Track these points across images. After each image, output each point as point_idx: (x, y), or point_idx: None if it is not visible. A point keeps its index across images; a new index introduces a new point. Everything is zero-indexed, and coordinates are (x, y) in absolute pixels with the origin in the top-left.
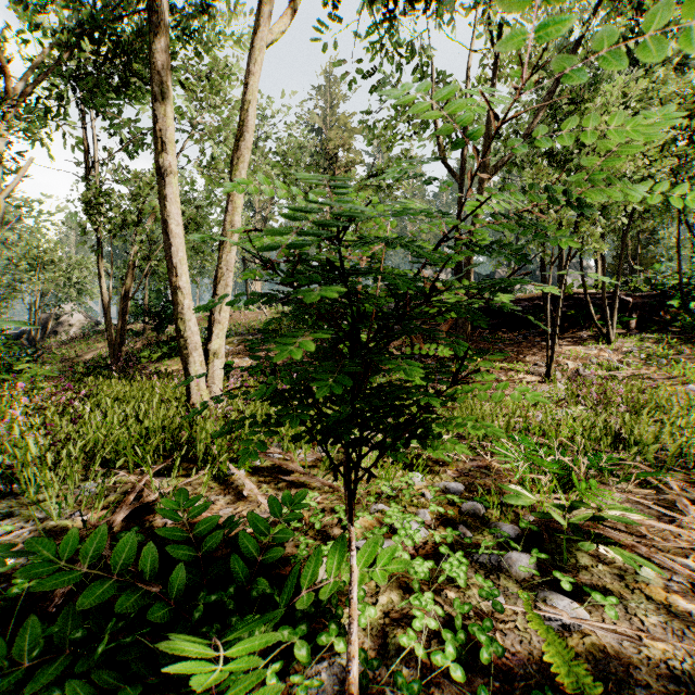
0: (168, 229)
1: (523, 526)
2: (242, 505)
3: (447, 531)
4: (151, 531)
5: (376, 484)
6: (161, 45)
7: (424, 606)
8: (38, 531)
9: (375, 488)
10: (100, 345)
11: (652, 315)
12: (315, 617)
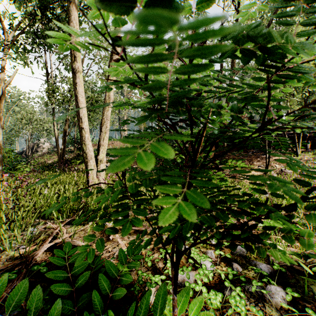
0: (78, 99)
1: (276, 268)
2: (109, 244)
3: (228, 270)
4: None
5: None
6: (74, 8)
7: None
8: None
9: None
10: (55, 157)
11: None
12: None
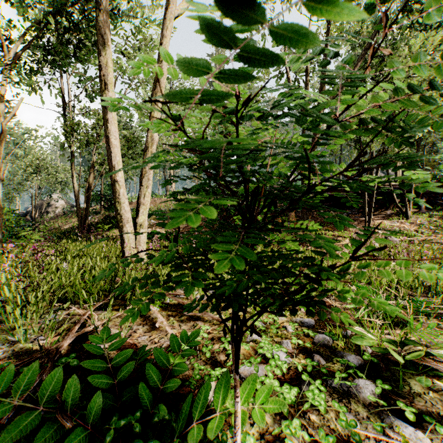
0: (110, 142)
1: (366, 358)
2: (155, 333)
3: (307, 361)
4: (88, 354)
5: (251, 320)
6: (104, 17)
7: (293, 433)
8: (9, 352)
9: (250, 321)
10: (73, 220)
11: (436, 199)
12: (204, 438)
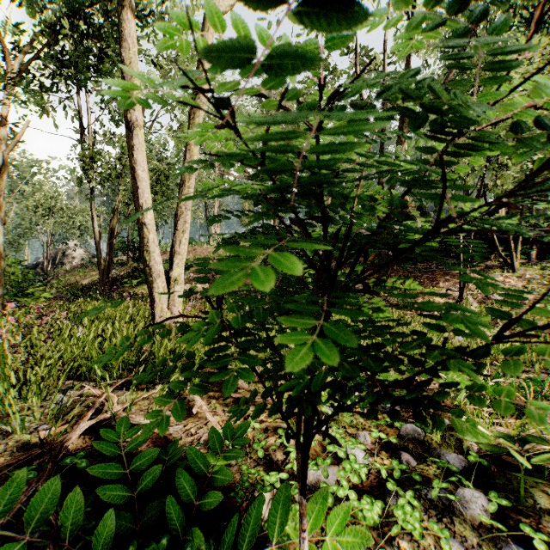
0: (136, 174)
1: (472, 459)
2: (191, 422)
3: (393, 464)
4: None
5: None
6: (129, 16)
7: None
8: (1, 446)
9: None
10: (94, 273)
11: (549, 247)
12: None
